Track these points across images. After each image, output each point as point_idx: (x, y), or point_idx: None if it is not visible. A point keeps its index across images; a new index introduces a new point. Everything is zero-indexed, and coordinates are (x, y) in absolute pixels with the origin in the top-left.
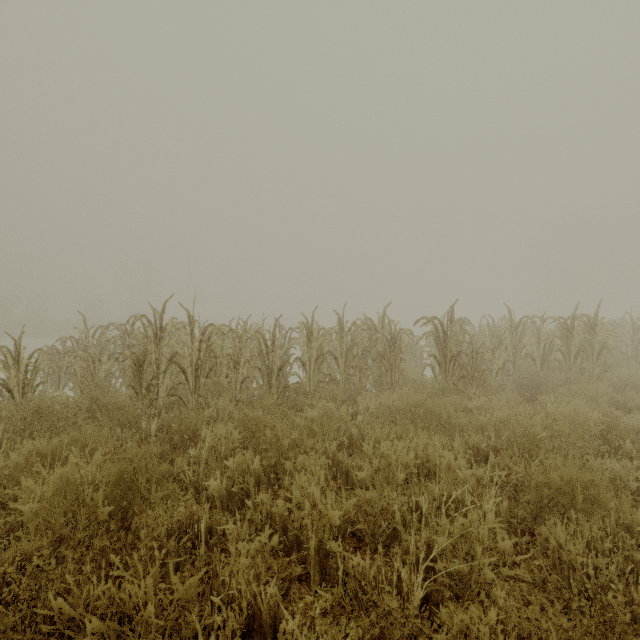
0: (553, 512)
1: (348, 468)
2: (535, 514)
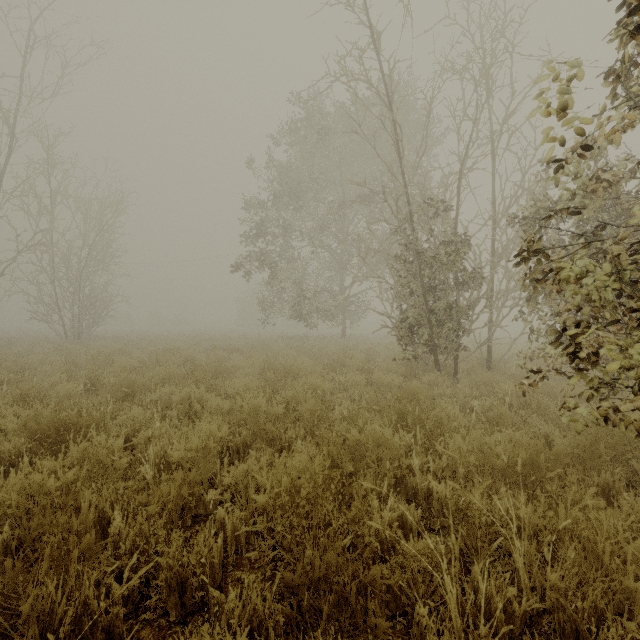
0: None
1: None
2: None
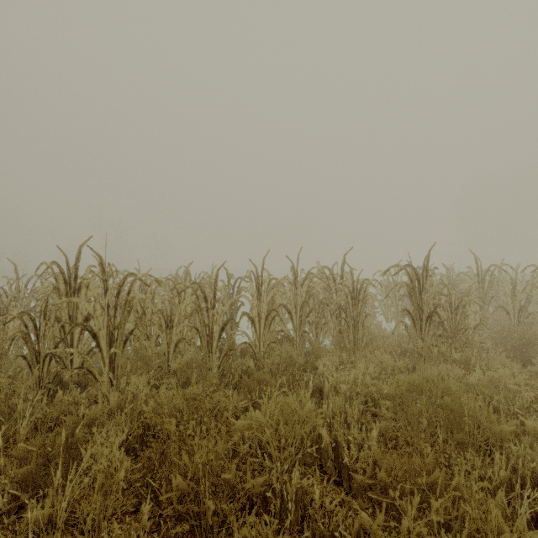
0: None
1: (325, 533)
2: None
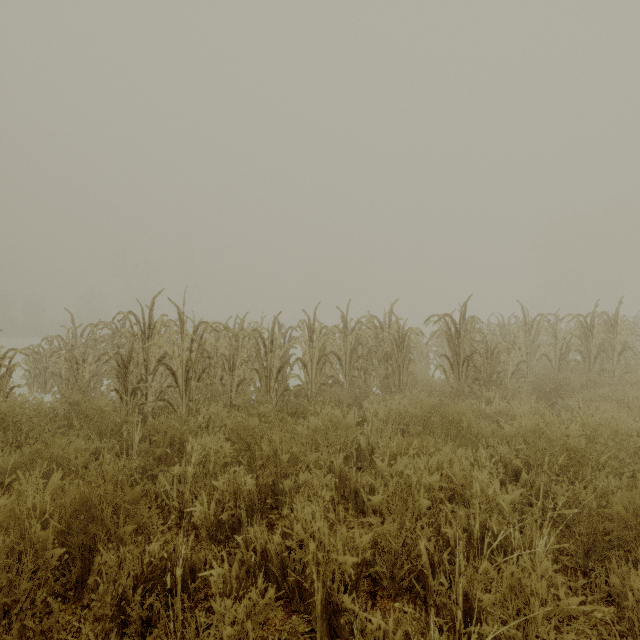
0: (610, 547)
1: (357, 486)
2: (587, 548)
